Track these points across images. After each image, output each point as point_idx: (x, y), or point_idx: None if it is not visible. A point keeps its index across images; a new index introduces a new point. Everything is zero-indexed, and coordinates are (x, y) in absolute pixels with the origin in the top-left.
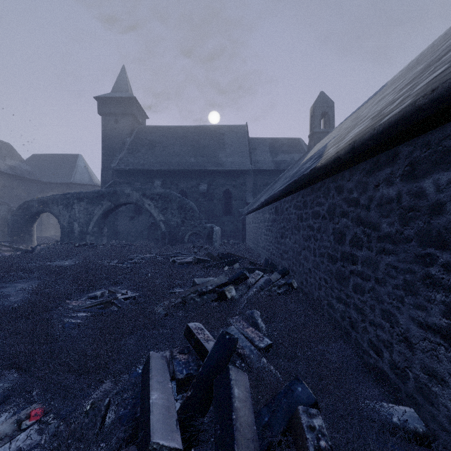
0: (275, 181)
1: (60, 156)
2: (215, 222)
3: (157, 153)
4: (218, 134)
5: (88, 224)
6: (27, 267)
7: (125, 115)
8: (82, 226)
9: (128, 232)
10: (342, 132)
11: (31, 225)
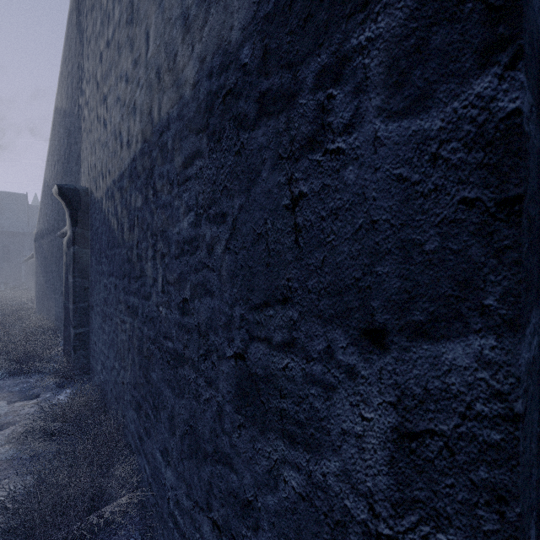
0: None
1: None
2: None
3: None
4: None
5: None
6: None
7: None
8: None
9: None
10: None
11: None
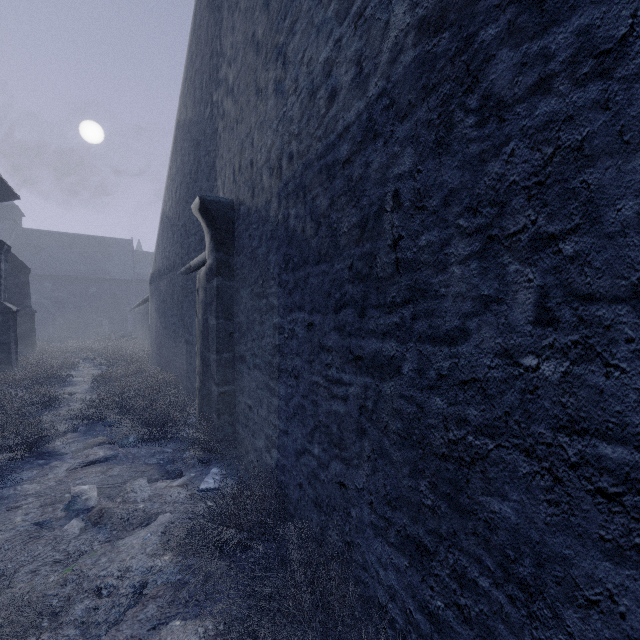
0: None
1: None
2: (104, 316)
3: (45, 259)
4: (106, 246)
5: None
6: None
7: (5, 219)
8: None
9: None
10: None
11: None
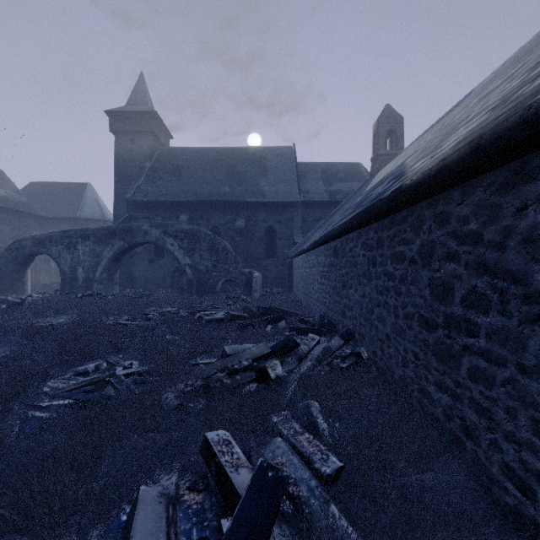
0: (329, 215)
1: (64, 185)
2: (256, 266)
3: (183, 181)
4: (259, 157)
5: (95, 269)
6: (3, 327)
7: (144, 134)
8: (87, 271)
9: (147, 278)
10: (428, 144)
11: (23, 271)
